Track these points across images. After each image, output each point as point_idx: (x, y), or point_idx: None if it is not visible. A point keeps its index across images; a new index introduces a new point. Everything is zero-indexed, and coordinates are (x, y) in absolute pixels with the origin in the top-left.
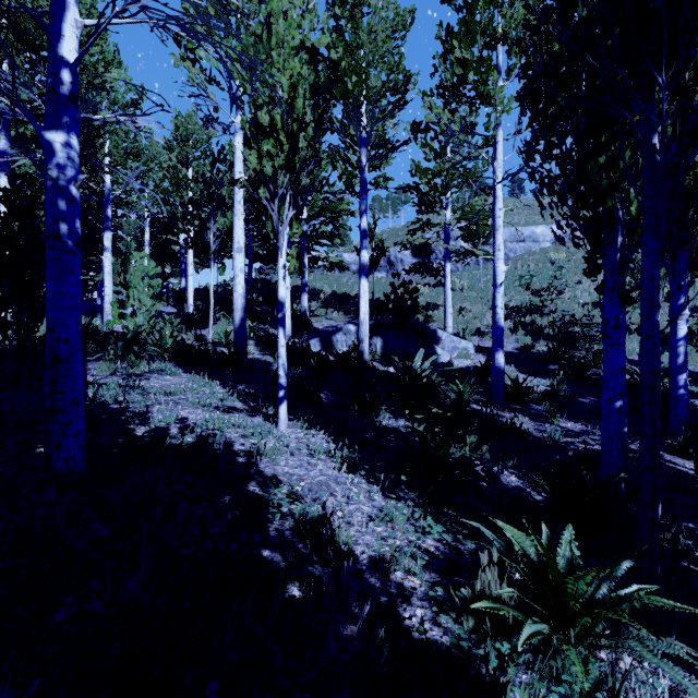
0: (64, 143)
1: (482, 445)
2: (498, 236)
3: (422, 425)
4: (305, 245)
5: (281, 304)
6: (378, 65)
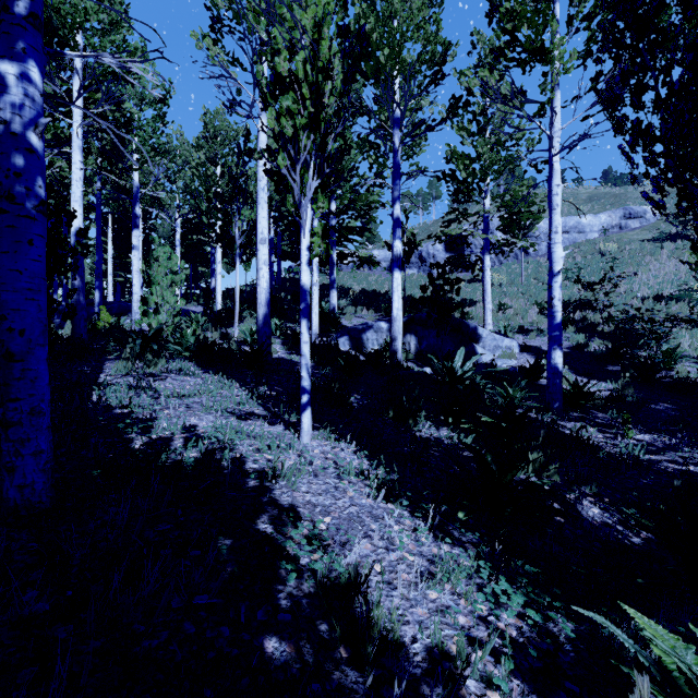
0: (20, 75)
1: (549, 465)
2: (556, 216)
3: (469, 436)
4: (334, 240)
5: (304, 293)
6: (414, 35)
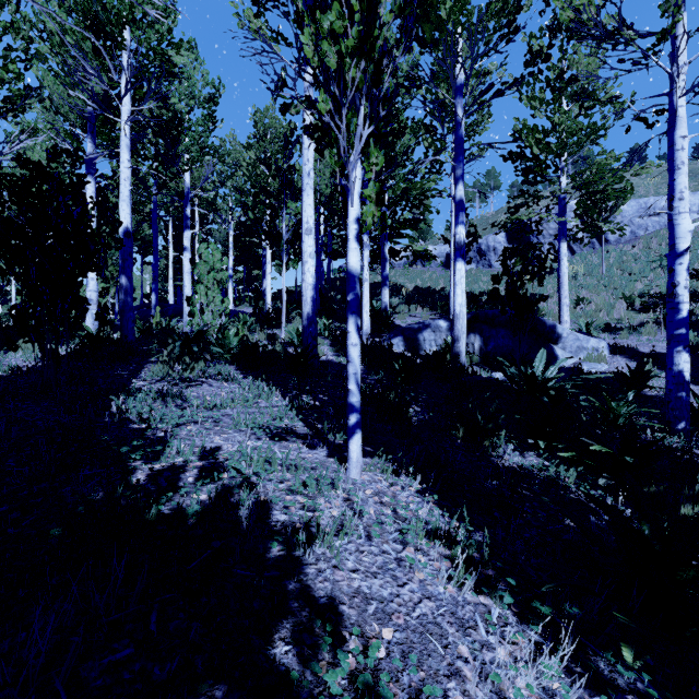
0: None
1: None
2: (680, 177)
3: (571, 469)
4: (386, 234)
5: (352, 279)
6: None
